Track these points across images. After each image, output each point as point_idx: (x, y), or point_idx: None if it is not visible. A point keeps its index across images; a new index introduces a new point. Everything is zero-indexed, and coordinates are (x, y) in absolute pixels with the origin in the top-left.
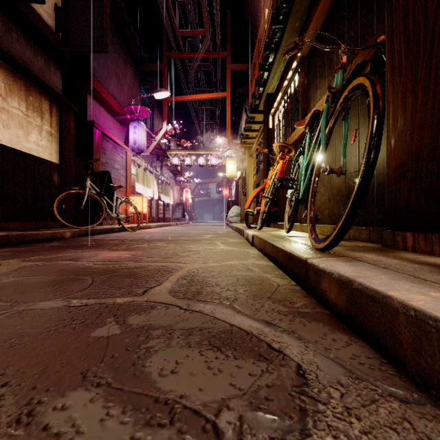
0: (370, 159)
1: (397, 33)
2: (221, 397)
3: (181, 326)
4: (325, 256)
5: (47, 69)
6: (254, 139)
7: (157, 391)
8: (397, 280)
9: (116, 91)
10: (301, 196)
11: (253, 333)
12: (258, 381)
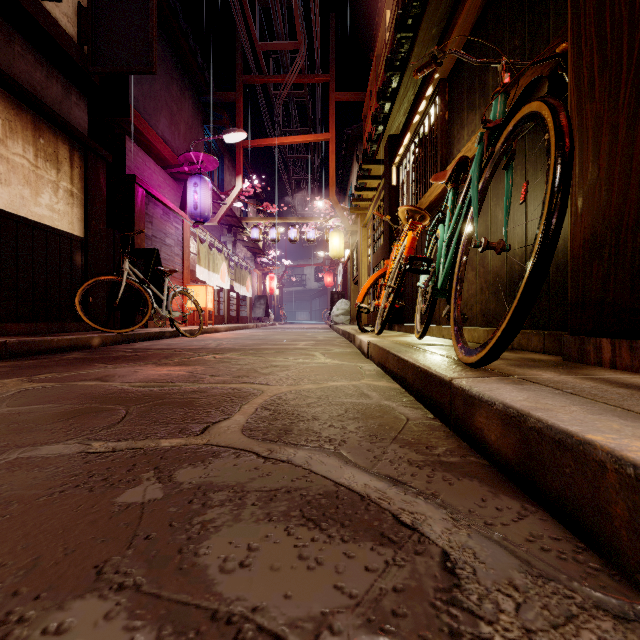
0: (552, 226)
1: (586, 38)
2: (320, 611)
3: (259, 485)
4: (479, 375)
5: (66, 98)
6: (370, 201)
7: (216, 599)
8: (597, 414)
9: (168, 132)
10: (440, 284)
11: (370, 498)
12: (381, 580)
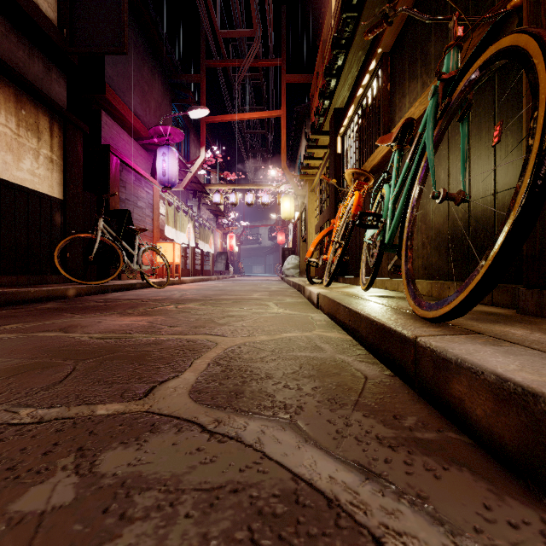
0: (545, 163)
1: None
2: None
3: (198, 478)
4: (445, 332)
5: (47, 75)
6: (317, 169)
7: None
8: None
9: (140, 108)
10: (388, 239)
11: (340, 502)
12: None
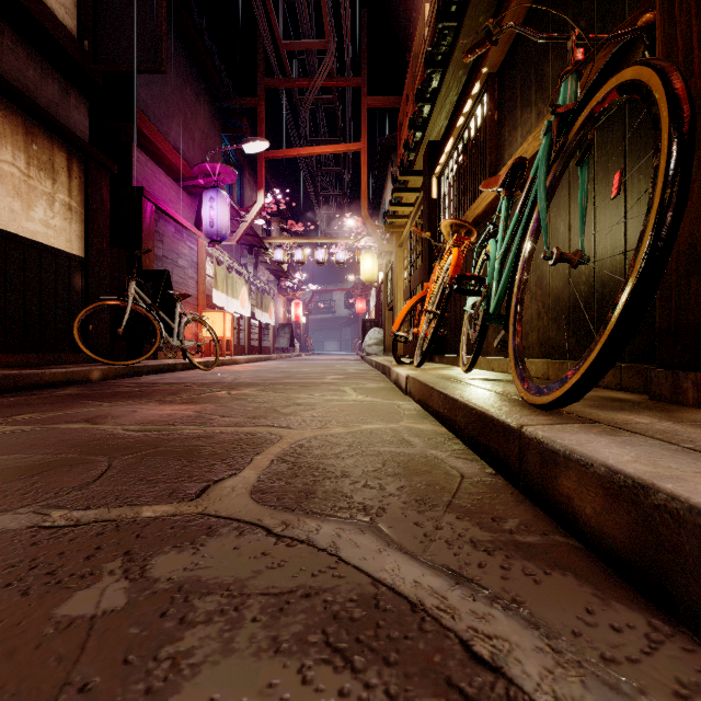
0: (667, 223)
1: (681, 0)
2: None
3: (265, 583)
4: (556, 421)
5: (64, 99)
6: (407, 218)
7: None
8: None
9: (181, 140)
10: (493, 308)
11: (425, 607)
12: None
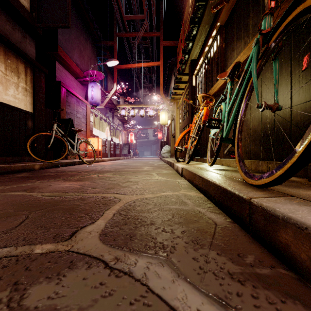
0: None
1: None
2: None
3: None
4: (269, 195)
5: (23, 40)
6: (181, 95)
7: None
8: None
9: (78, 60)
10: (225, 135)
11: None
12: None
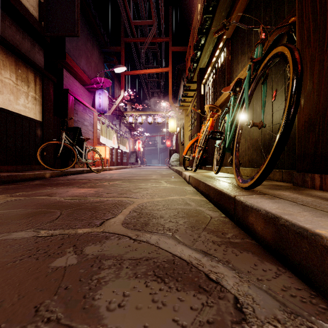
0: (291, 113)
1: (306, 14)
2: None
3: (130, 256)
4: (250, 194)
5: (33, 49)
6: (190, 103)
7: None
8: (319, 217)
9: (85, 67)
10: (227, 145)
11: (192, 263)
12: (199, 316)
